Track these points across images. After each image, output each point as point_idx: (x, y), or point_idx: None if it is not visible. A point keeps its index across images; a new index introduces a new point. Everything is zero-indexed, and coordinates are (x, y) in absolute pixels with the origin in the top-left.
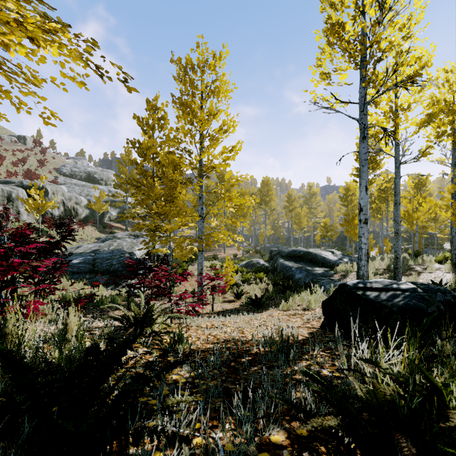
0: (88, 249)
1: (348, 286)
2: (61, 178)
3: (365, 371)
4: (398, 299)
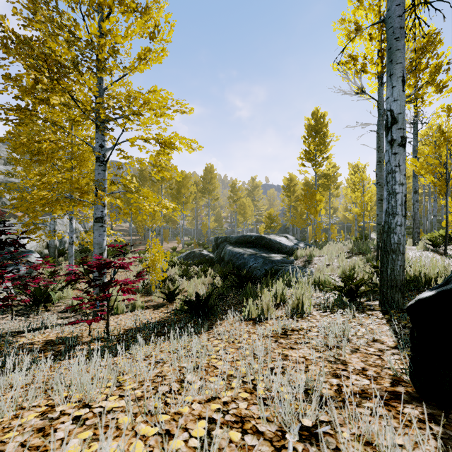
0: None
1: None
2: None
3: None
4: None
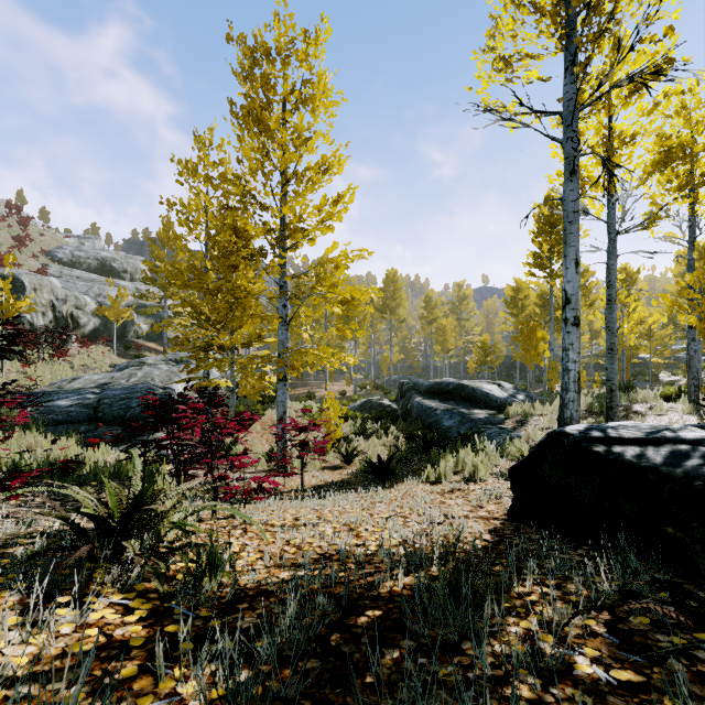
0: (92, 381)
1: (571, 437)
2: (54, 267)
3: None
4: (693, 461)
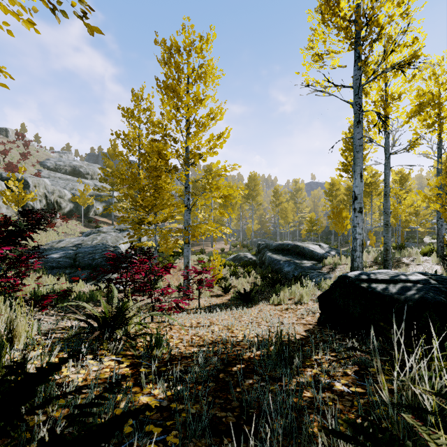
0: (71, 243)
1: (350, 278)
2: (45, 172)
3: (425, 403)
4: (411, 292)
